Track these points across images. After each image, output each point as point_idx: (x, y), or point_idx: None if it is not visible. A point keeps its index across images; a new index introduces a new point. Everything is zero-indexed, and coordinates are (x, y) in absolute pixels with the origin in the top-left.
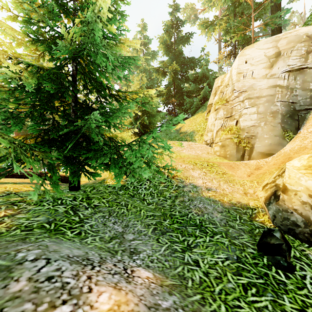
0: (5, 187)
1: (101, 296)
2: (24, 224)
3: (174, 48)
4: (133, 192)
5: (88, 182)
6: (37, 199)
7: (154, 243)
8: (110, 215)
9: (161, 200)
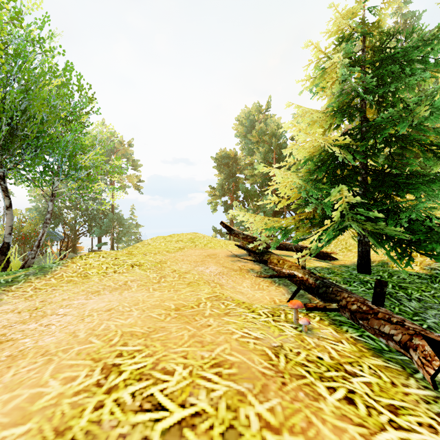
0: None
1: None
2: None
3: None
4: None
5: (355, 262)
6: (340, 278)
7: None
8: None
9: None
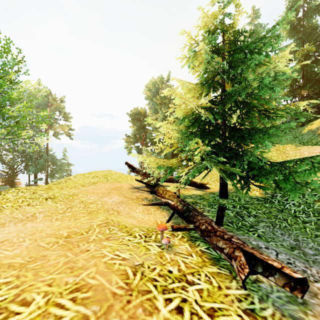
0: (171, 189)
1: None
2: (214, 220)
3: (302, 24)
4: (280, 207)
5: None
6: (206, 202)
7: None
8: (273, 226)
9: None
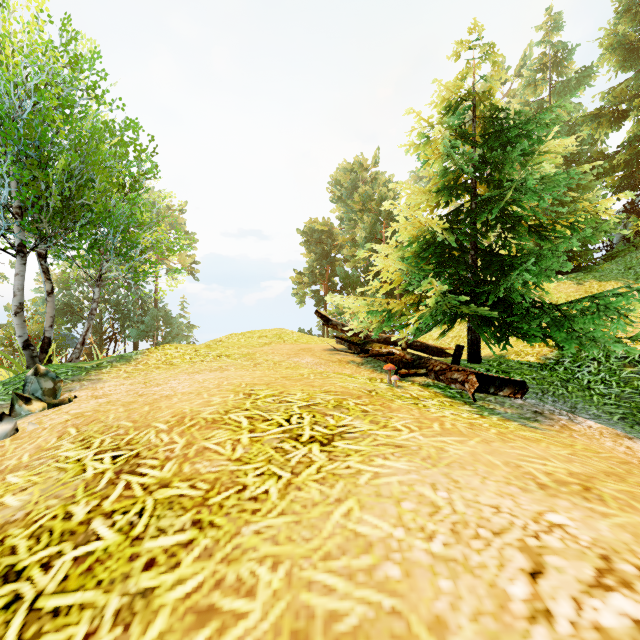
0: None
1: (587, 421)
2: None
3: None
4: (565, 376)
5: None
6: None
7: (626, 427)
8: (544, 393)
9: (628, 393)
